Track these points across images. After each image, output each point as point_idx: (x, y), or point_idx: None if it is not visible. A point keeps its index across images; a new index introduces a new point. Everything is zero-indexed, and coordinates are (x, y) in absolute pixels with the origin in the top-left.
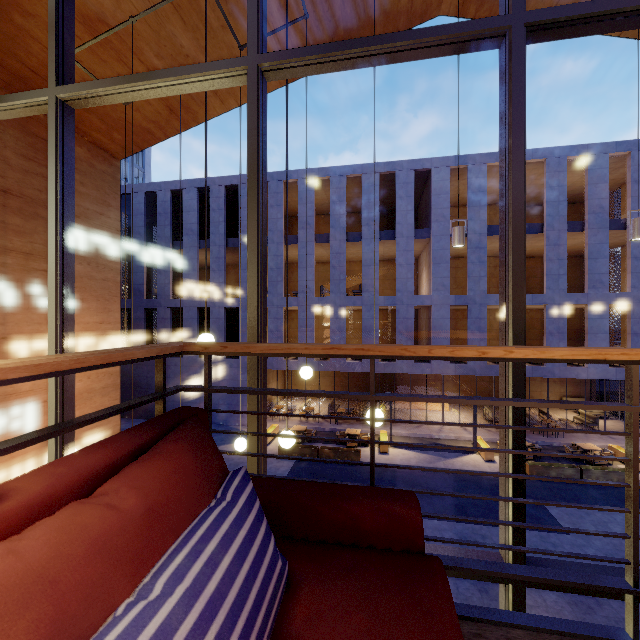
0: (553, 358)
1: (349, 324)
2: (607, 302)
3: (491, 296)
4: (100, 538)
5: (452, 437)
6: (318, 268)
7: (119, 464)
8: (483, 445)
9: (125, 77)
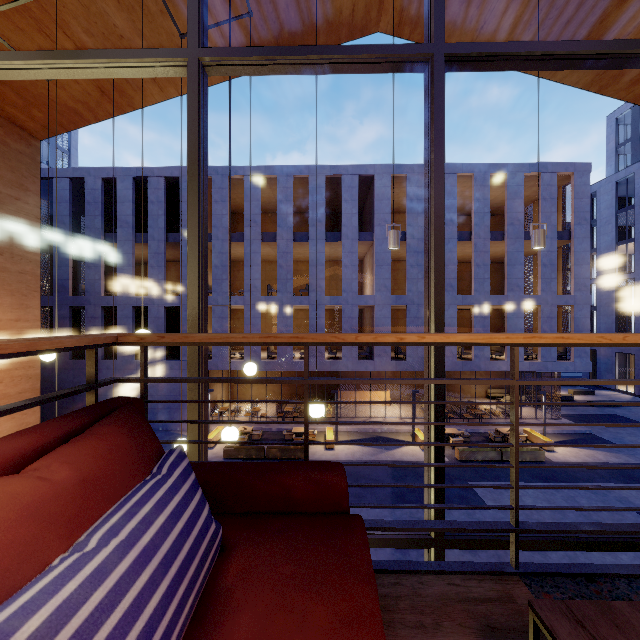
0: (456, 342)
1: (296, 323)
2: (522, 303)
3: None
4: (32, 504)
5: (393, 430)
6: (265, 267)
7: (48, 448)
8: (420, 435)
9: (49, 52)
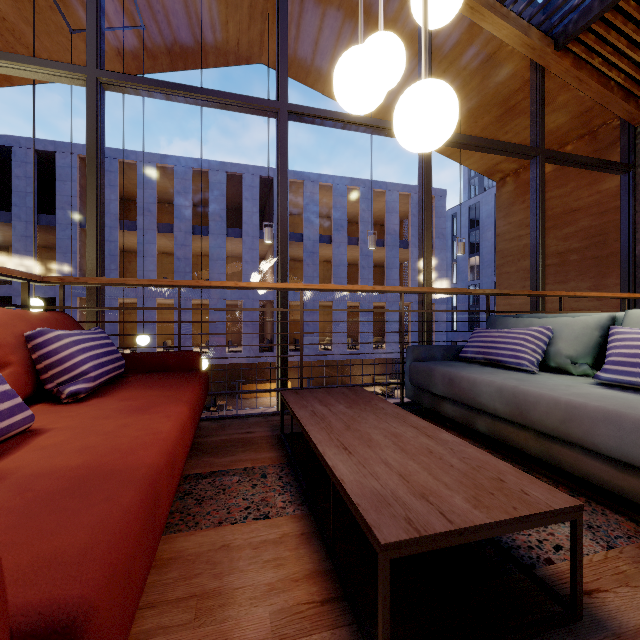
0: (269, 287)
1: (197, 319)
2: (398, 301)
3: (322, 294)
4: (40, 317)
5: None
6: (161, 259)
7: None
8: None
9: None
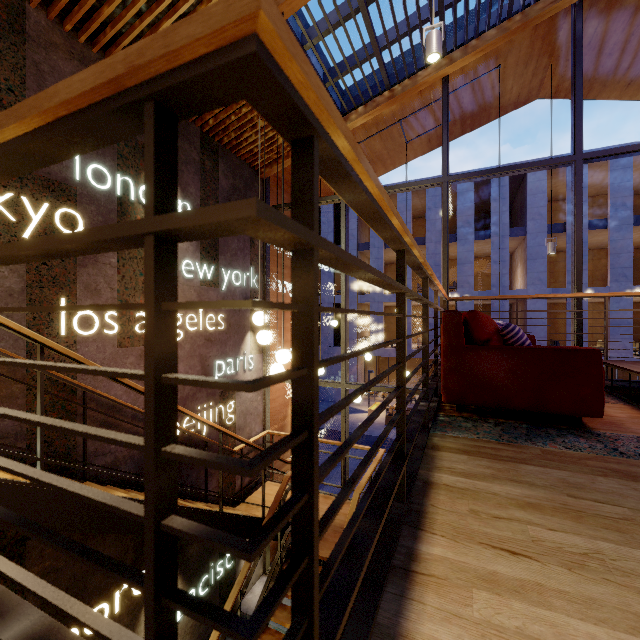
0: (579, 296)
1: None
2: None
3: (592, 289)
4: None
5: None
6: None
7: None
8: None
9: None
